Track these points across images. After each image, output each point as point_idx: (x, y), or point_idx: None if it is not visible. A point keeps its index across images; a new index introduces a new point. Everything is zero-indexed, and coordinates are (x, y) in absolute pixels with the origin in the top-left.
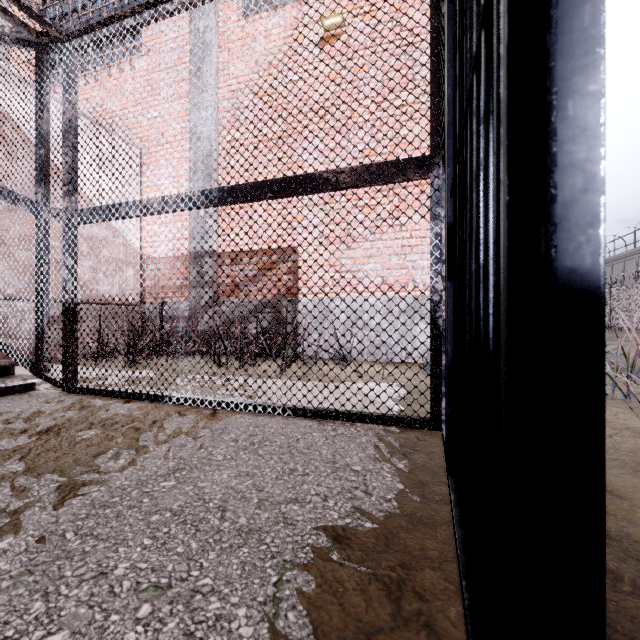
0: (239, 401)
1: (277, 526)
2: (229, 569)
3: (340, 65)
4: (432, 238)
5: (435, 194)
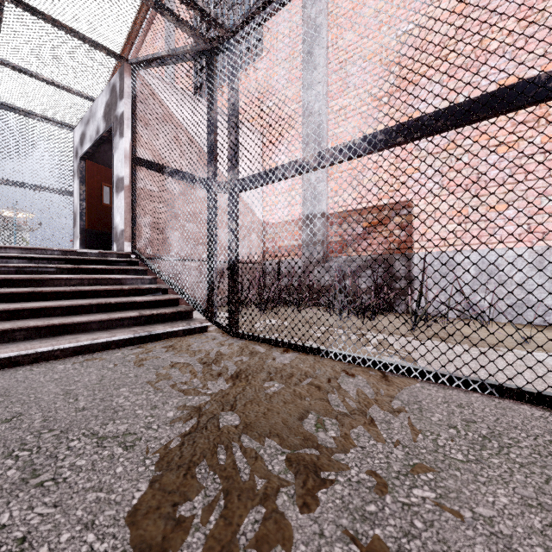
0: (411, 366)
1: None
2: None
3: None
4: None
5: None
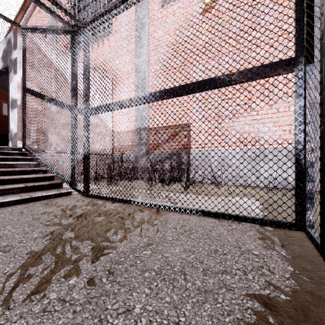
0: (170, 205)
1: (222, 290)
2: (203, 319)
3: (214, 23)
4: (297, 109)
5: (299, 81)
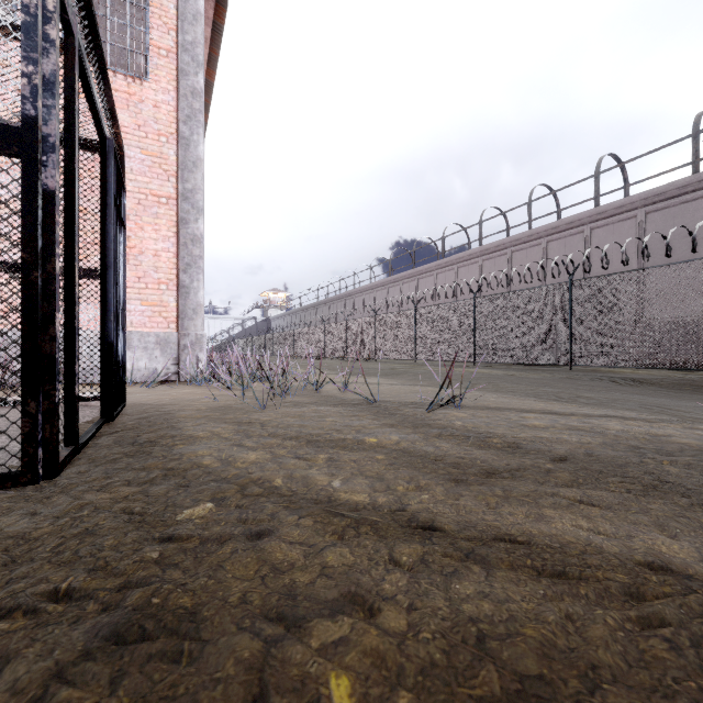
0: None
1: None
2: None
3: None
4: None
5: None
